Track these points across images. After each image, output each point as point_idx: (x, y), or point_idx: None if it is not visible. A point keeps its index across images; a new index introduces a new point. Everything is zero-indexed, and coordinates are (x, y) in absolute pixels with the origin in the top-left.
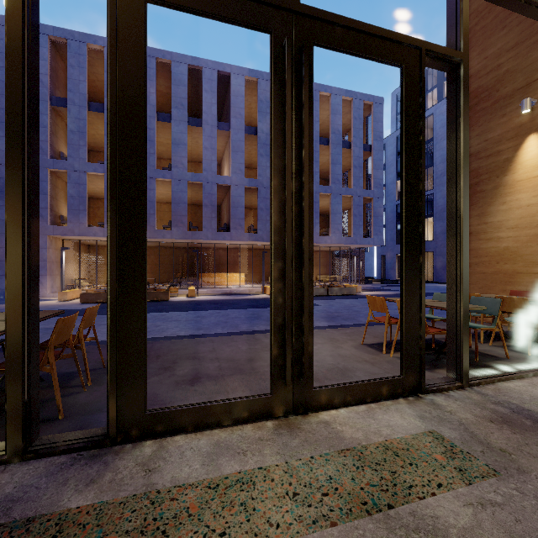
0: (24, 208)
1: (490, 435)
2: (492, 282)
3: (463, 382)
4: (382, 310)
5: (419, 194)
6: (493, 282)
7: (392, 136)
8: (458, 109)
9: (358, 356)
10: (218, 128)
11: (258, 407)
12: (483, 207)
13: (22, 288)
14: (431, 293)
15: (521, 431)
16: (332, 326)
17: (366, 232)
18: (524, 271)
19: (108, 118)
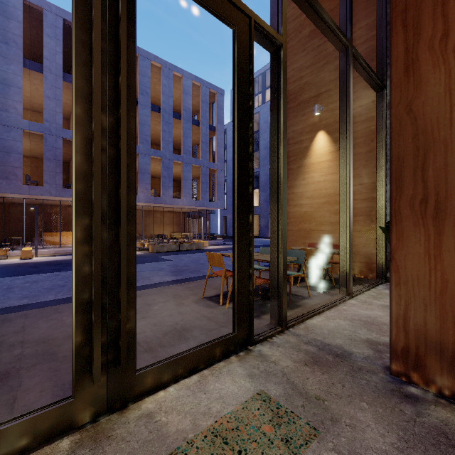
0: None
1: (307, 382)
2: (297, 237)
3: (283, 326)
4: (220, 265)
5: (249, 156)
6: (297, 237)
7: (231, 123)
8: (279, 87)
9: (197, 311)
10: (65, 79)
11: (48, 423)
12: (292, 181)
13: None
14: (258, 246)
15: (327, 370)
16: (179, 280)
17: (212, 197)
18: (316, 229)
19: None
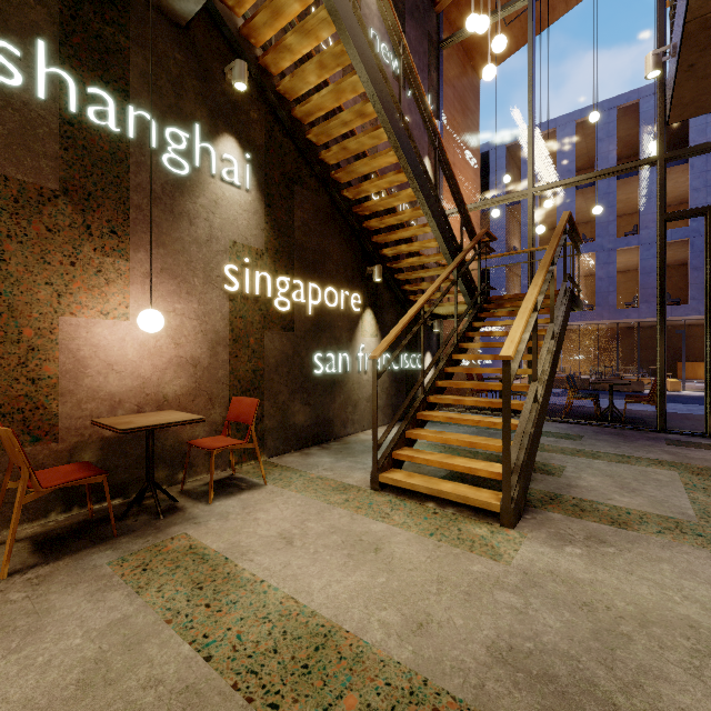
0: (664, 331)
1: None
2: None
3: None
4: None
5: None
6: None
7: None
8: None
9: None
10: None
11: None
12: None
13: (664, 363)
14: None
15: None
16: None
17: None
18: None
19: (707, 285)
